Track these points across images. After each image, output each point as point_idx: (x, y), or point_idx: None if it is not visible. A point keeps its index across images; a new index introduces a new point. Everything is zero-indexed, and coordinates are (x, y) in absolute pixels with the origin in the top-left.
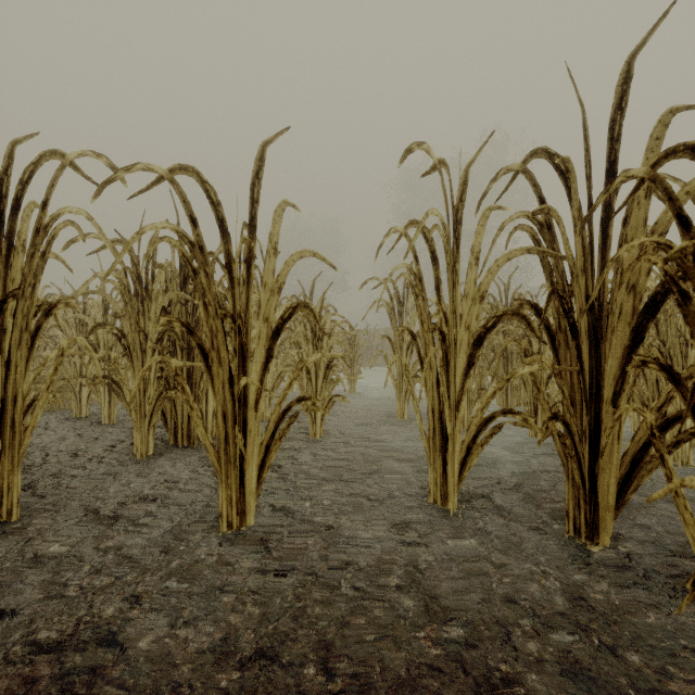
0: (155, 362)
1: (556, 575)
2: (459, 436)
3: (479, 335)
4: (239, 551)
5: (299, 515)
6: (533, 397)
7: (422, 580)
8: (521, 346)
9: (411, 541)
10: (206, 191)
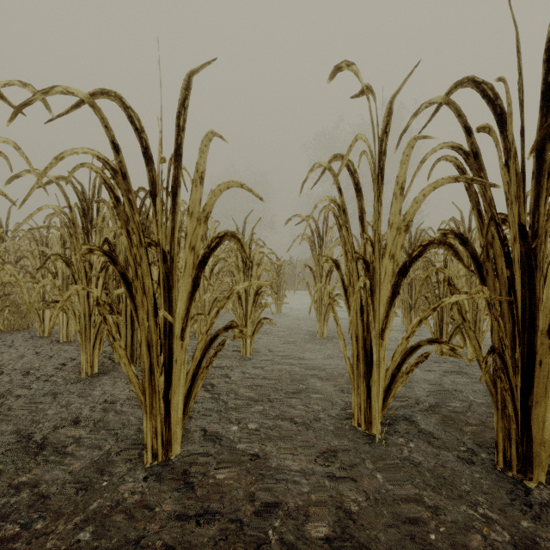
0: (100, 289)
1: (497, 521)
2: (384, 363)
3: (404, 263)
4: (161, 487)
5: (226, 441)
6: (439, 320)
7: (355, 529)
8: (445, 275)
9: (338, 474)
10: (130, 117)
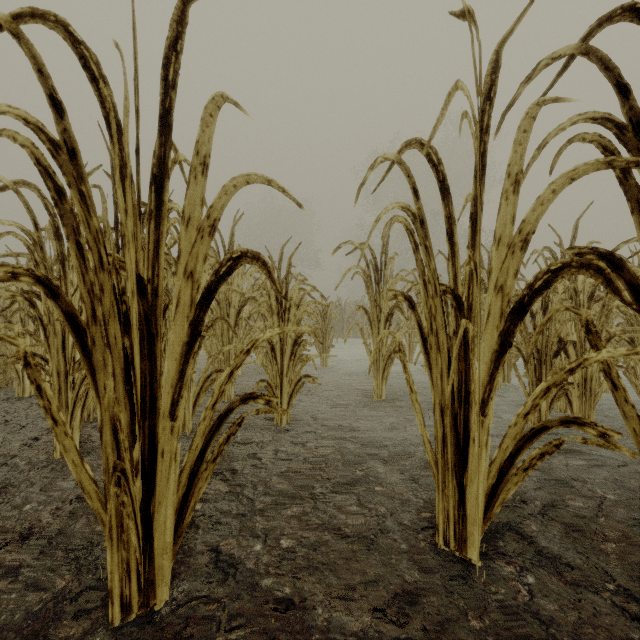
0: None
1: None
2: (487, 452)
3: (520, 299)
4: None
5: (244, 572)
6: (536, 378)
7: None
8: (580, 318)
9: None
10: (82, 58)
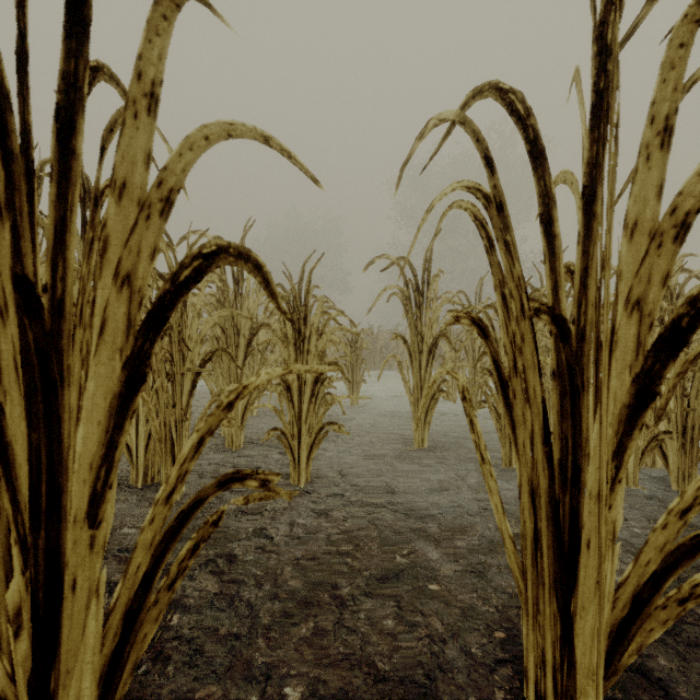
0: None
1: None
2: (612, 567)
3: (673, 322)
4: None
5: None
6: None
7: None
8: None
9: None
10: None
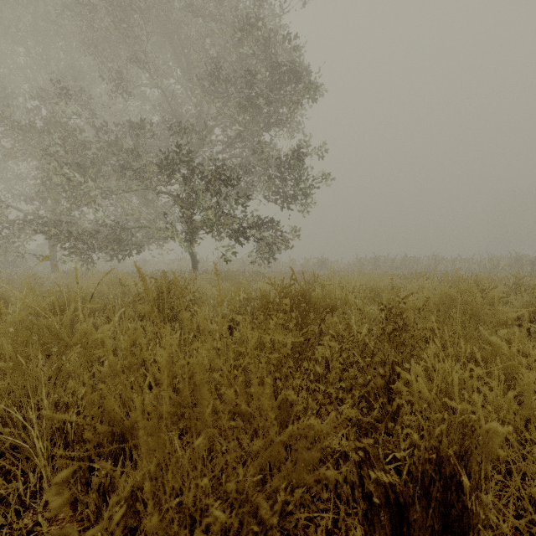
0: None
1: None
2: None
3: None
4: None
5: None
6: None
7: None
8: None
9: None
10: None
